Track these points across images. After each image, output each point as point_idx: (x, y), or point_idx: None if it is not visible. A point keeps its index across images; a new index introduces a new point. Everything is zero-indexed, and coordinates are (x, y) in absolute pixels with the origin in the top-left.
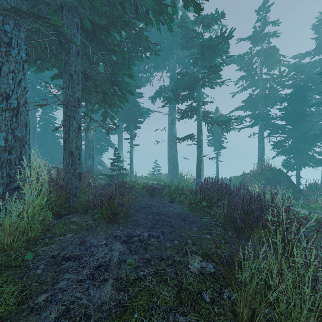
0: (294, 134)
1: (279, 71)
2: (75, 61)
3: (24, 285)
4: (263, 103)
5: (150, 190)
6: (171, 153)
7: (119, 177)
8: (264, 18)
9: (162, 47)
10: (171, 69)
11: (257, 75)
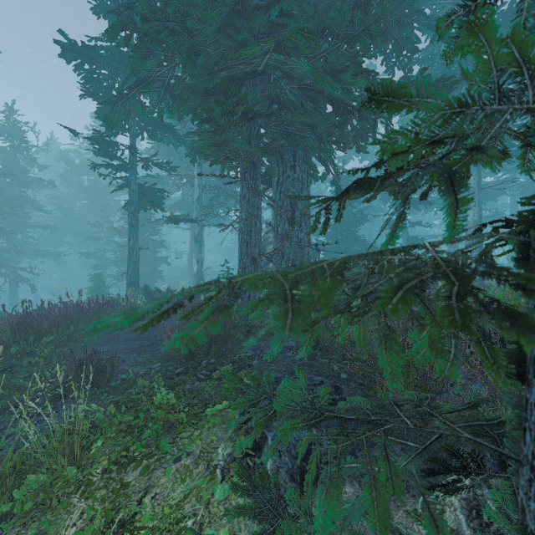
0: None
1: None
2: None
3: None
4: None
5: None
6: None
7: None
8: None
9: None
10: None
11: None
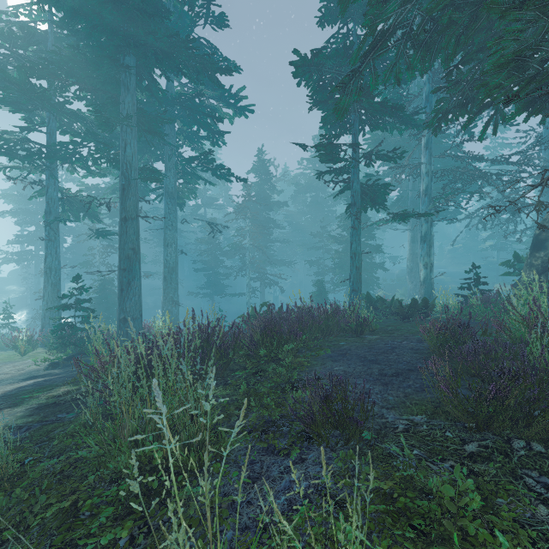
0: None
1: None
2: None
3: None
4: None
5: None
6: None
7: None
8: None
9: None
10: None
11: None
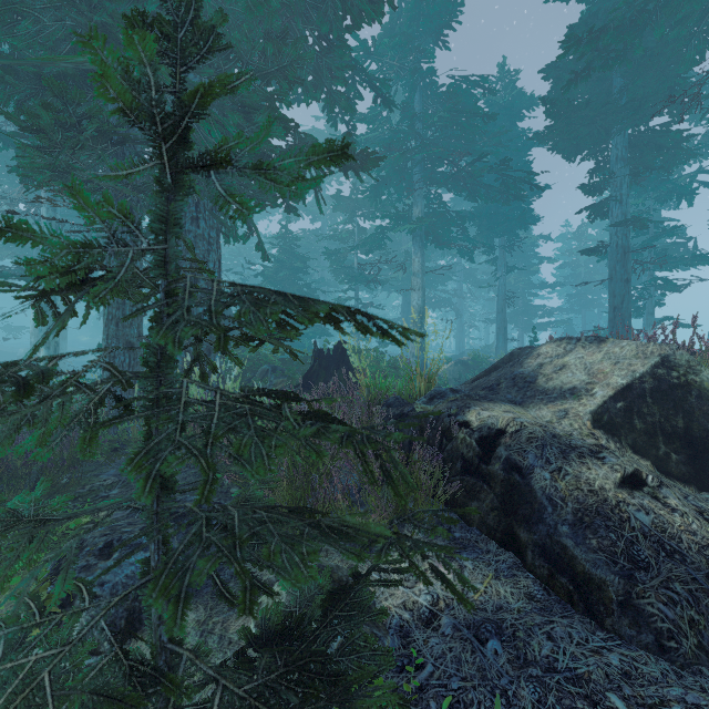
0: None
1: None
2: None
3: None
4: None
5: None
6: None
7: None
8: None
9: None
10: None
11: None
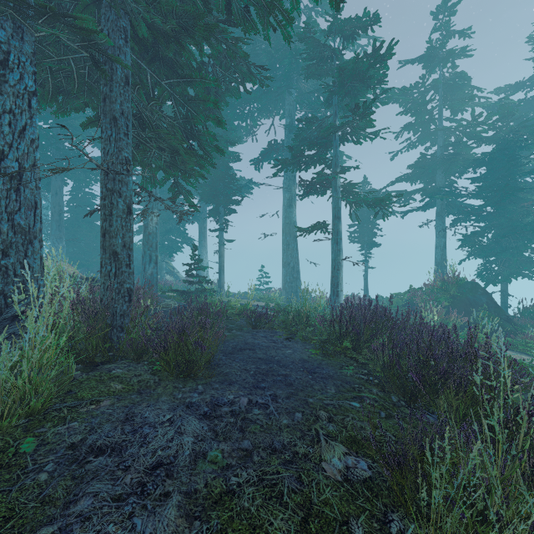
0: (498, 222)
1: (472, 114)
2: (121, 95)
3: (12, 507)
4: (445, 170)
5: (252, 318)
6: (288, 255)
7: (201, 296)
8: (447, 26)
9: (273, 76)
10: (288, 112)
11: (434, 121)
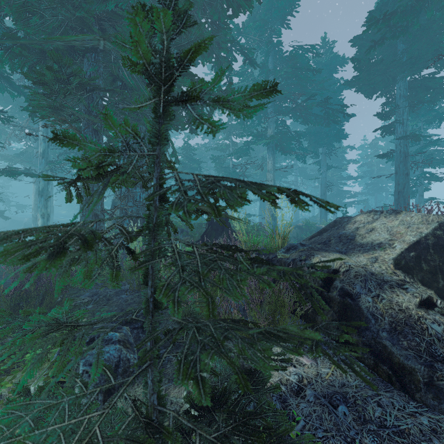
0: None
1: None
2: None
3: None
4: None
5: None
6: None
7: None
8: None
9: None
10: None
11: None
